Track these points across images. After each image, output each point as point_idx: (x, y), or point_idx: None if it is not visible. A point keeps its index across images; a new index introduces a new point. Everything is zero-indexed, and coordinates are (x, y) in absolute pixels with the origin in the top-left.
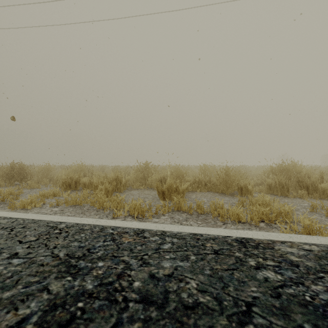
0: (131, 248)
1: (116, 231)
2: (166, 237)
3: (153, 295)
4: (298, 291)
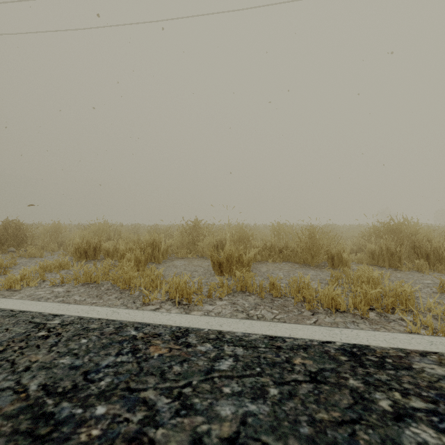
0: (164, 369)
1: (142, 333)
2: (224, 345)
3: None
4: None
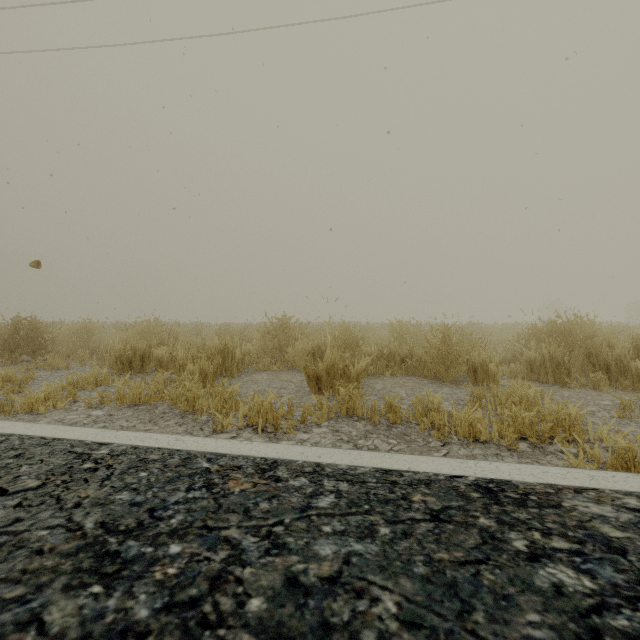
0: (248, 506)
1: (217, 466)
2: (324, 479)
3: (293, 639)
4: (639, 624)
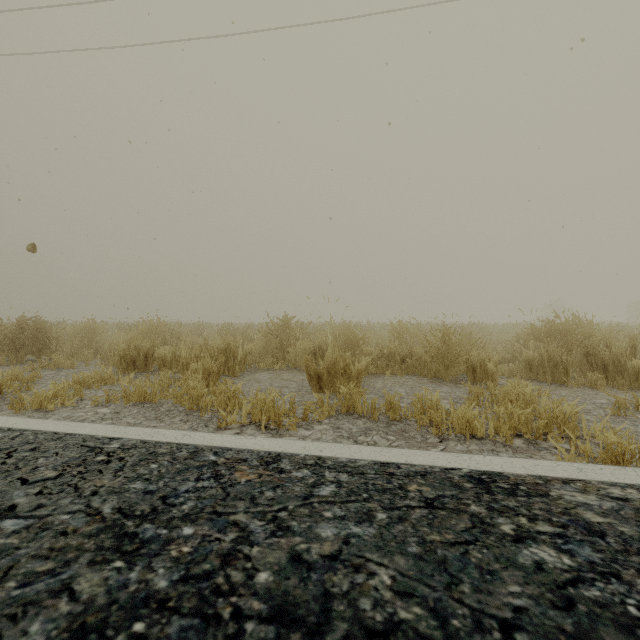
0: (254, 494)
1: (223, 458)
2: (325, 471)
3: (298, 605)
4: (609, 595)
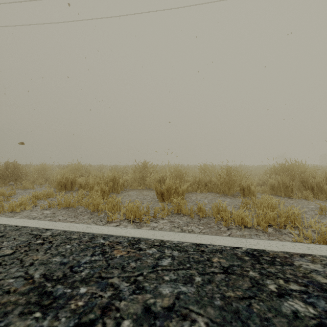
0: (124, 265)
1: (108, 241)
2: (165, 249)
3: None
4: None
